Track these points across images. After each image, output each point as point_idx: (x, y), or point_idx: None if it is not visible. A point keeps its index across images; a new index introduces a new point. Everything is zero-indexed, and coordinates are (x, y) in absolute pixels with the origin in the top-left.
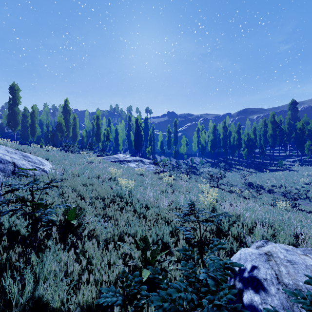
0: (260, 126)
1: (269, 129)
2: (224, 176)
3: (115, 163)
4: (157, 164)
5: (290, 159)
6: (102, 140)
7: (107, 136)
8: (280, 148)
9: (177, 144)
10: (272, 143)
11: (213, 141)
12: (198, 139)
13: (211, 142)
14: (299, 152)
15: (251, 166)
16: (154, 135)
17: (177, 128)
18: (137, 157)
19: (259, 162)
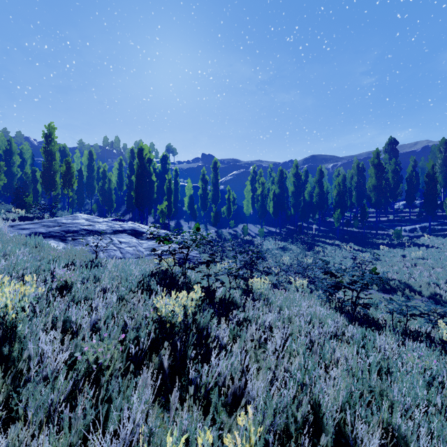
0: (349, 174)
1: (369, 178)
2: (386, 280)
3: (45, 239)
4: (163, 242)
5: (403, 226)
6: (74, 190)
7: (64, 175)
8: (373, 210)
9: (218, 202)
10: (376, 200)
11: (279, 196)
12: (253, 195)
13: (275, 199)
14: (410, 216)
15: (345, 239)
16: (178, 185)
17: (218, 174)
18: (129, 222)
19: (352, 232)
